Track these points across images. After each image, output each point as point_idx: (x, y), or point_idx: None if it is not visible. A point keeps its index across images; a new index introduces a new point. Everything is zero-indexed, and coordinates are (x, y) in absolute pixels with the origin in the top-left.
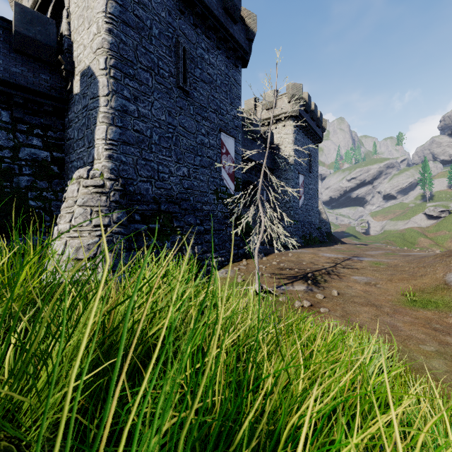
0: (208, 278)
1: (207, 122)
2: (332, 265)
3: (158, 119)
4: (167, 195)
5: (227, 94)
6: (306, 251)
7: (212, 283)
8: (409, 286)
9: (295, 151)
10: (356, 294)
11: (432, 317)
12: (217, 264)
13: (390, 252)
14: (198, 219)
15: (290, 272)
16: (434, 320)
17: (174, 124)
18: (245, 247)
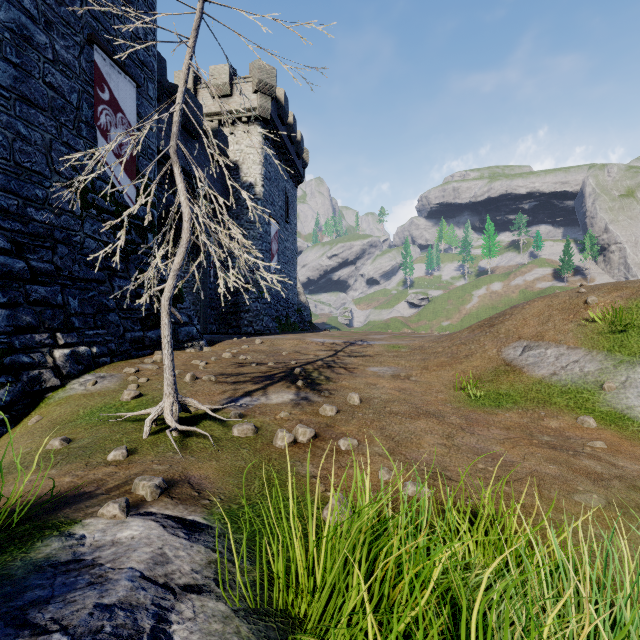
0: (34, 401)
1: None
2: (332, 353)
3: None
4: None
5: None
6: (284, 337)
7: (40, 414)
8: (458, 373)
9: (265, 178)
10: (390, 397)
11: (524, 422)
12: (73, 362)
13: (397, 335)
14: (1, 238)
15: (259, 370)
16: (531, 426)
17: None
18: (138, 301)
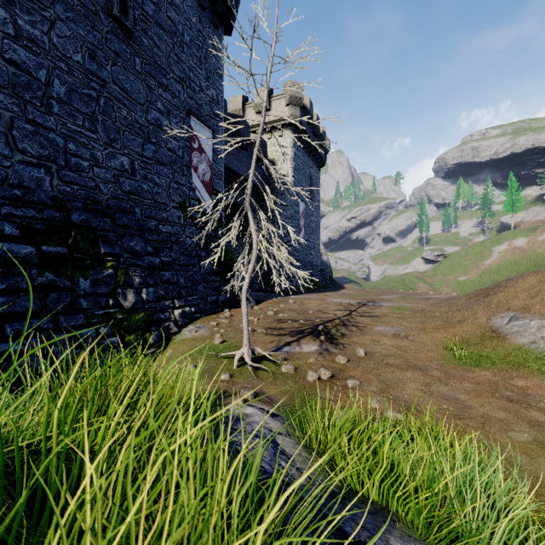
0: (166, 341)
1: (167, 93)
2: (347, 313)
3: (66, 56)
4: (86, 199)
5: (201, 63)
6: (310, 297)
7: (171, 349)
8: (449, 336)
9: (295, 170)
10: (388, 353)
11: (495, 379)
12: (183, 317)
13: (406, 296)
14: (149, 246)
15: (294, 325)
16: (500, 384)
17: (103, 77)
18: (226, 287)
